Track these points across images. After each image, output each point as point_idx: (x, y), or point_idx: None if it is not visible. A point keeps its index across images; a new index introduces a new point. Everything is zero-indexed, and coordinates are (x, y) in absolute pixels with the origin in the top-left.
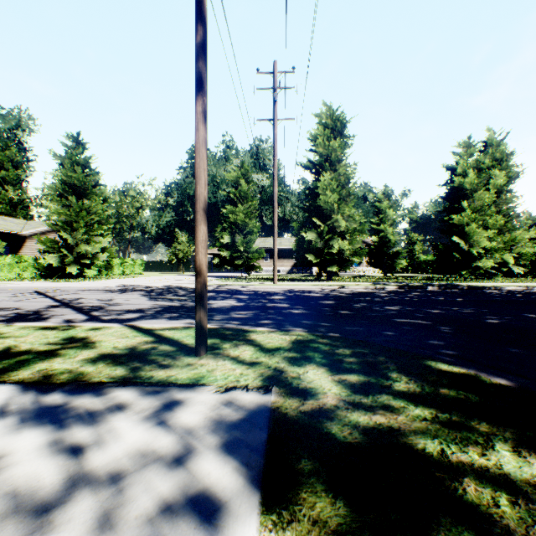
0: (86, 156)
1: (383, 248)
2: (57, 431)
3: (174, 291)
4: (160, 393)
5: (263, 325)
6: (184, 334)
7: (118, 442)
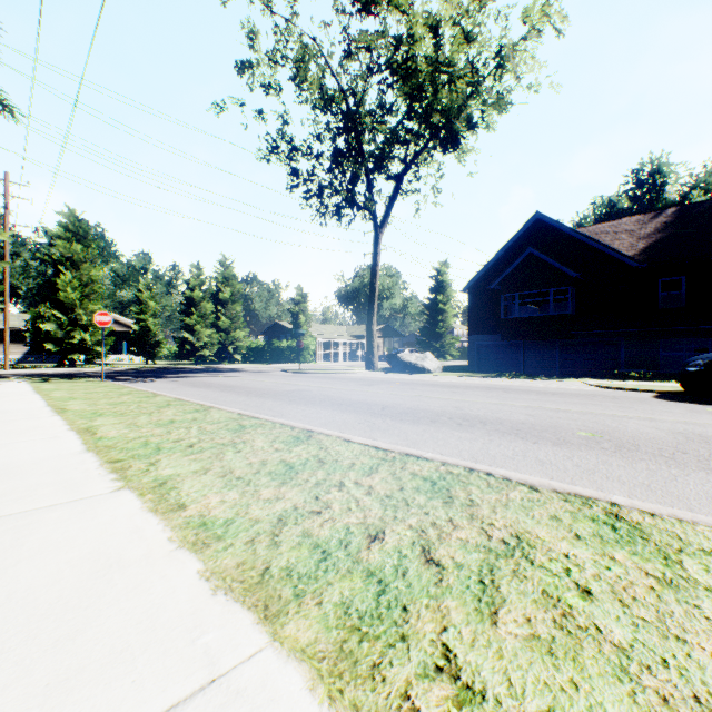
0: None
1: (146, 337)
2: None
3: None
4: None
5: None
6: None
7: None
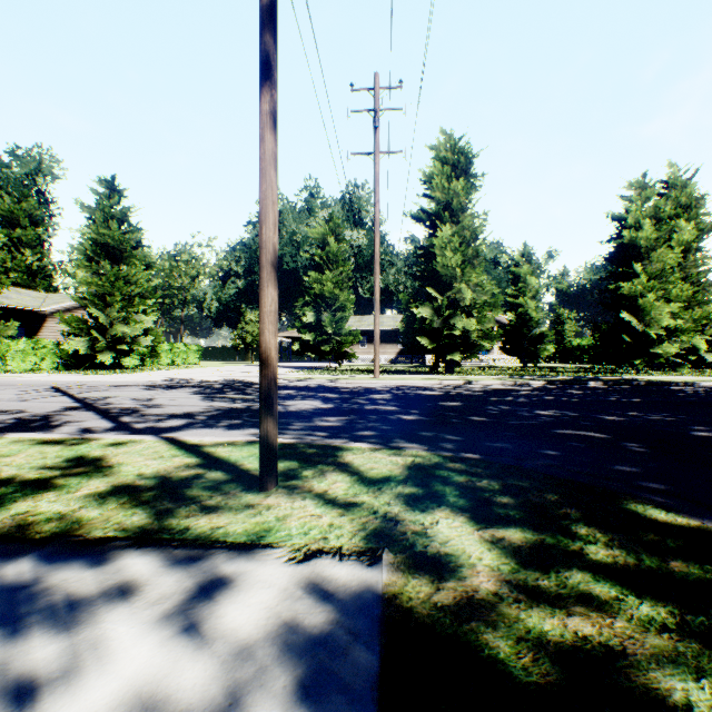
0: (124, 207)
1: (523, 329)
2: (2, 645)
3: (238, 387)
4: (196, 561)
5: (362, 438)
6: (246, 453)
7: (105, 674)
